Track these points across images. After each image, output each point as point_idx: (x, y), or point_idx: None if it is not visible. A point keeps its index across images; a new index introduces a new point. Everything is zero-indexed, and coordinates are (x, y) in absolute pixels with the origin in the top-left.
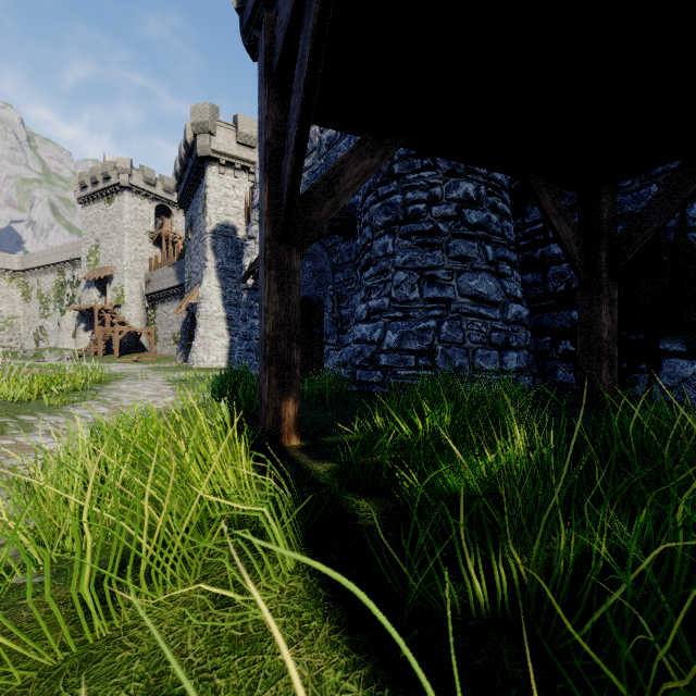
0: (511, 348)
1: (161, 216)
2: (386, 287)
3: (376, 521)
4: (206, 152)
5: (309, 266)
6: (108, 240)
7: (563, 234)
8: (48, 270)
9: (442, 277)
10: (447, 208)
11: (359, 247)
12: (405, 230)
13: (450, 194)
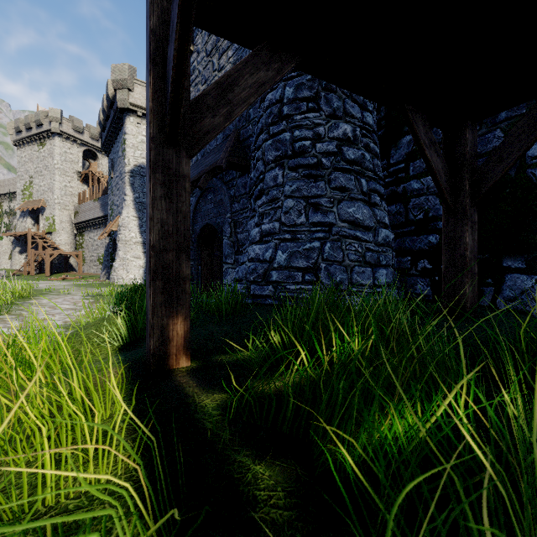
0: (381, 266)
1: (88, 159)
2: (277, 213)
3: None
4: (125, 105)
5: (210, 198)
6: (40, 177)
7: (434, 163)
8: None
9: (324, 205)
10: (329, 145)
11: (253, 179)
12: (293, 163)
13: (332, 133)
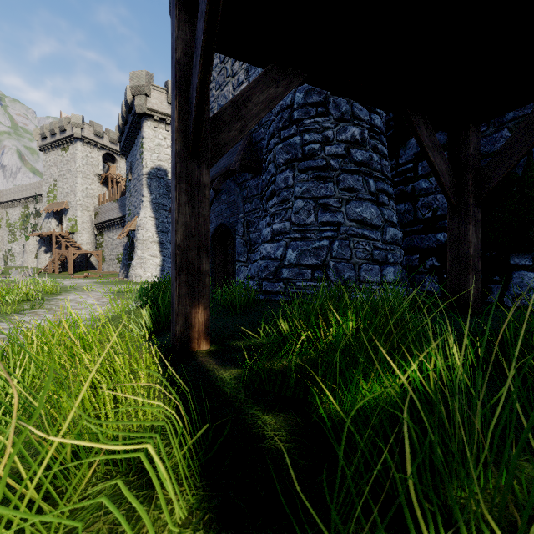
0: (389, 264)
1: (107, 162)
2: (287, 213)
3: (289, 466)
4: (142, 110)
5: (224, 199)
6: (64, 180)
7: (438, 165)
8: (15, 204)
9: (333, 205)
10: (337, 147)
11: (265, 181)
12: (302, 165)
13: (340, 136)
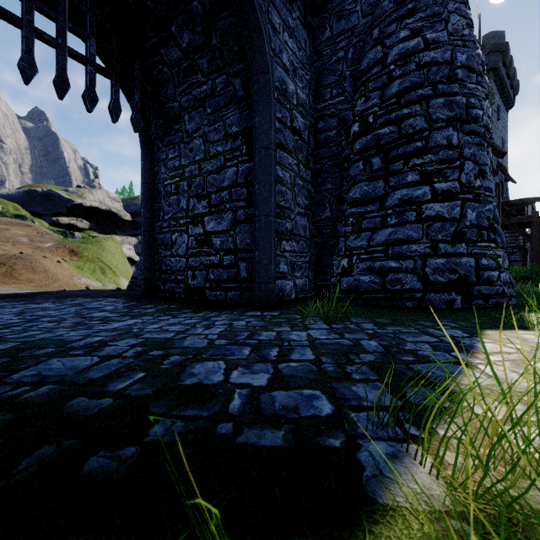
0: None
1: None
2: None
3: None
4: None
5: None
6: None
7: None
8: None
9: None
10: None
11: None
12: None
13: None
